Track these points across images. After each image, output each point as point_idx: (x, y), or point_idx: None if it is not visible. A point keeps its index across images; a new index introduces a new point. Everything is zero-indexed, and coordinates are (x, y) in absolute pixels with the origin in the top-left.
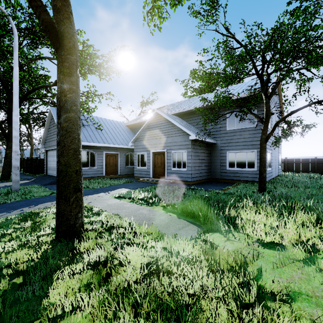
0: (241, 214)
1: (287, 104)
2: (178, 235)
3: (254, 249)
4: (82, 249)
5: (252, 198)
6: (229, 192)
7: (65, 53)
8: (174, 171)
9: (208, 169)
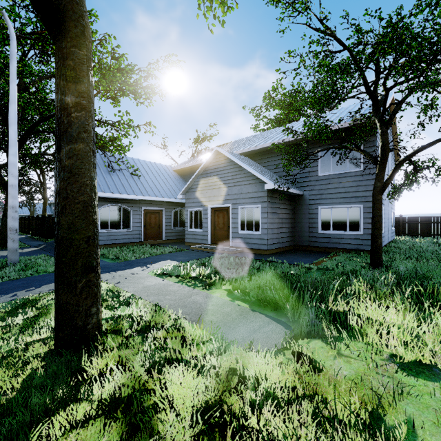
0: (356, 308)
1: (410, 137)
2: (253, 342)
3: (388, 376)
4: (95, 369)
5: (364, 278)
6: (325, 267)
7: (69, 44)
8: (242, 236)
9: (291, 233)
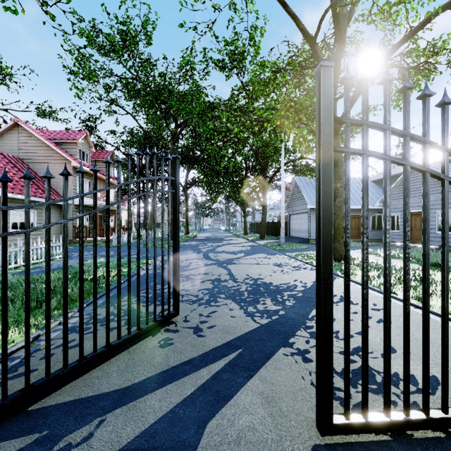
0: None
1: None
2: None
3: None
4: None
5: None
6: None
7: (338, 169)
8: (439, 235)
9: None
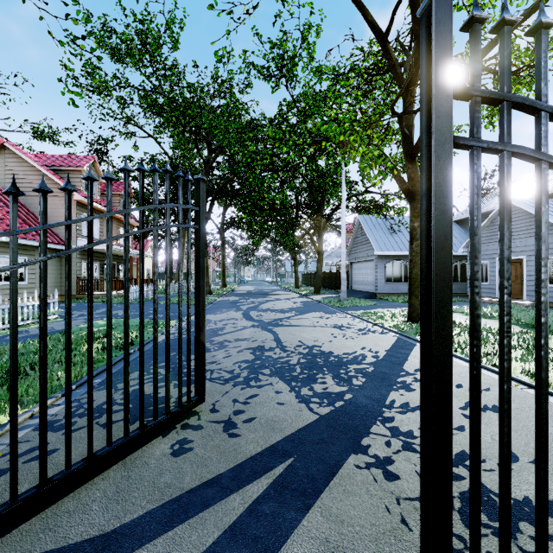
0: None
1: None
2: None
3: None
4: None
5: None
6: None
7: (416, 204)
8: None
9: None
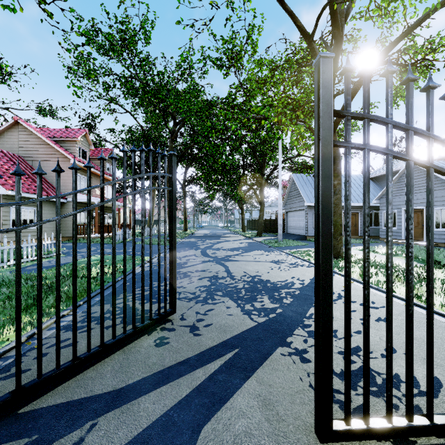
0: None
1: None
2: None
3: None
4: None
5: None
6: None
7: (336, 166)
8: (437, 232)
9: None
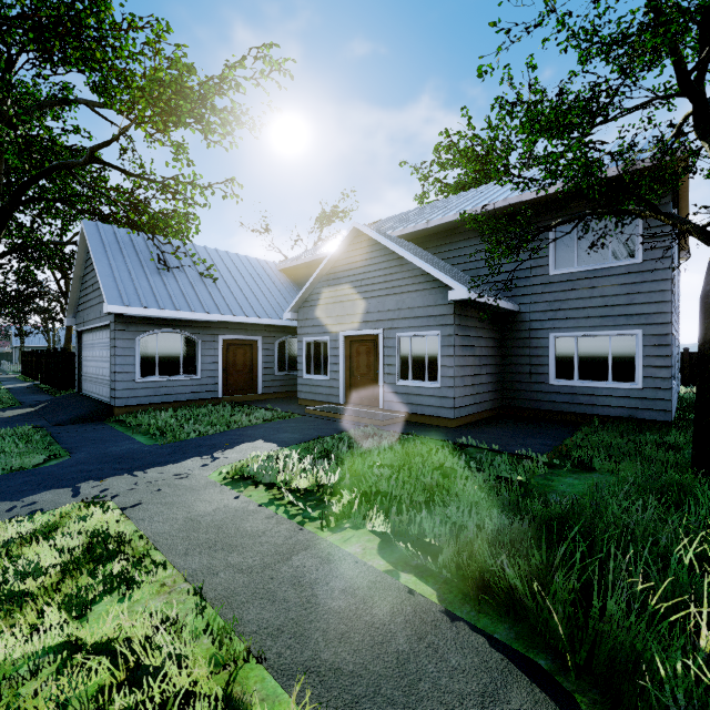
0: None
1: None
2: None
3: None
4: None
5: None
6: (587, 465)
7: None
8: (404, 390)
9: (497, 383)
